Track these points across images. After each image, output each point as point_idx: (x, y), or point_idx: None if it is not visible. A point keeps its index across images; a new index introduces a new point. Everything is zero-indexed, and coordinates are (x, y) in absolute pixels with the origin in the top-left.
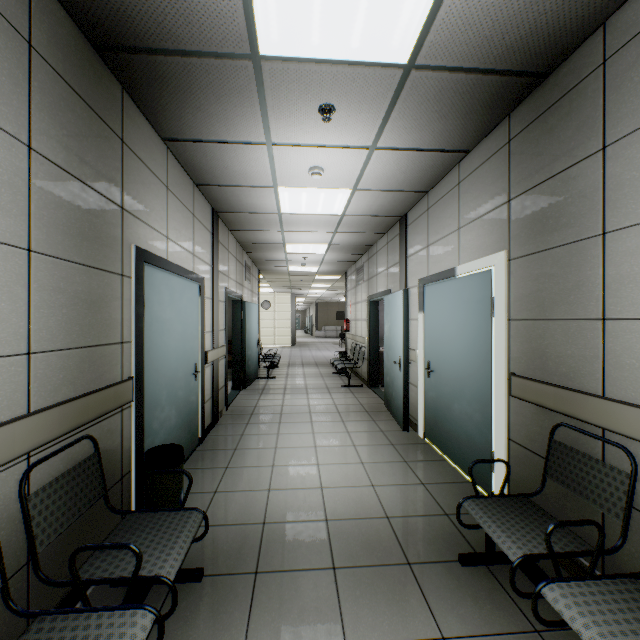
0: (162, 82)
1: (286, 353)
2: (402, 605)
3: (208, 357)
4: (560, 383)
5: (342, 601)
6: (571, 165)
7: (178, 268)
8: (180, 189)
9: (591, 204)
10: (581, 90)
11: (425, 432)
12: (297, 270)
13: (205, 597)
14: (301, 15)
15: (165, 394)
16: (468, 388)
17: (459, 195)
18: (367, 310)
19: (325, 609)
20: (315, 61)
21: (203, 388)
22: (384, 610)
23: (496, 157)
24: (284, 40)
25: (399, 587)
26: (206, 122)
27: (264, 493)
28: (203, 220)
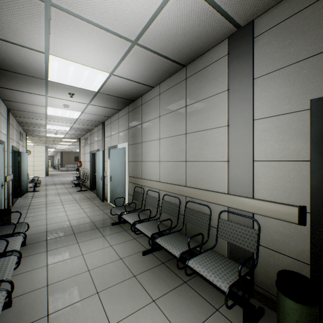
0: (4, 75)
1: (43, 179)
2: (94, 234)
3: (7, 179)
4: (136, 177)
5: (77, 237)
6: (138, 125)
7: None
8: None
9: (140, 135)
10: (139, 108)
11: (110, 201)
12: (52, 136)
13: (29, 247)
14: (64, 78)
15: None
16: (121, 182)
17: (119, 122)
18: (90, 157)
19: (72, 240)
20: (68, 85)
21: (5, 193)
22: (89, 236)
23: (126, 115)
24: (58, 80)
25: (94, 232)
26: (19, 86)
27: (45, 225)
28: (4, 114)
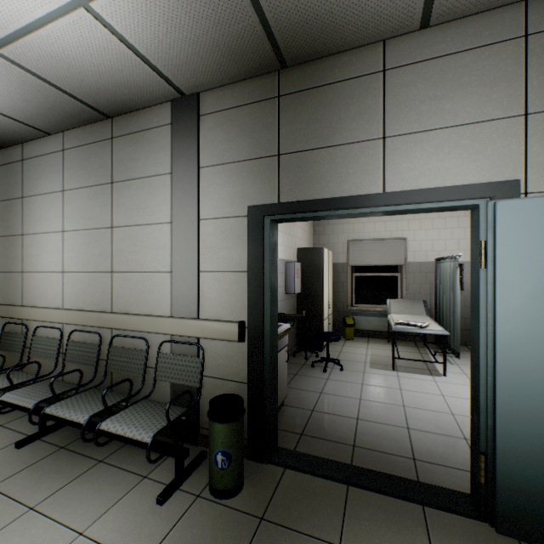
0: None
1: None
2: None
3: None
4: (10, 303)
5: None
6: (13, 199)
7: None
8: None
9: (20, 220)
10: (17, 166)
11: None
12: None
13: None
14: None
15: None
16: None
17: None
18: None
19: None
20: None
21: None
22: None
23: None
24: None
25: None
26: None
27: None
28: None
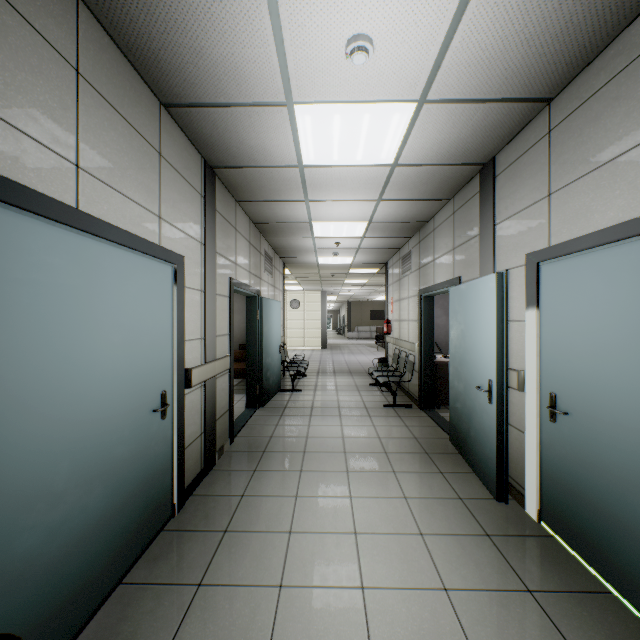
0: None
1: (316, 357)
2: None
3: (192, 377)
4: None
5: None
6: None
7: (110, 229)
8: (121, 95)
9: None
10: None
11: (543, 513)
12: (328, 262)
13: None
14: None
15: (66, 467)
16: None
17: None
18: (418, 308)
19: None
20: None
21: (181, 426)
22: None
23: None
24: None
25: None
26: None
27: None
28: (183, 170)
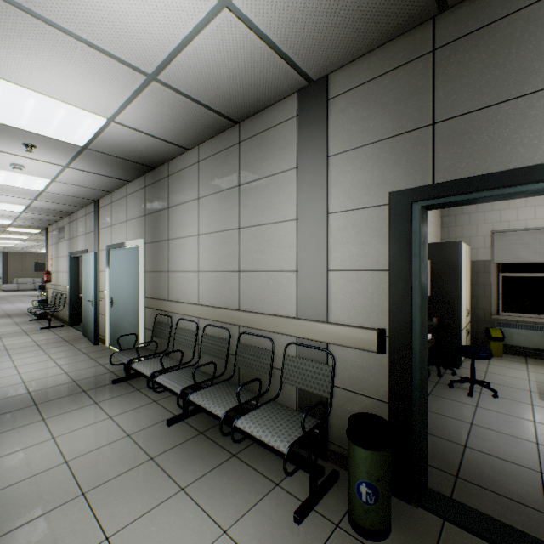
0: None
1: None
2: (78, 402)
3: None
4: (159, 298)
5: (42, 411)
6: (162, 210)
7: None
8: None
9: (166, 227)
10: (164, 182)
11: (110, 342)
12: None
13: None
14: (15, 116)
15: None
16: (131, 308)
17: (127, 202)
18: (69, 264)
19: (31, 416)
20: (23, 129)
21: None
22: (67, 406)
23: (141, 191)
24: (1, 118)
25: (77, 398)
26: None
27: None
28: None
